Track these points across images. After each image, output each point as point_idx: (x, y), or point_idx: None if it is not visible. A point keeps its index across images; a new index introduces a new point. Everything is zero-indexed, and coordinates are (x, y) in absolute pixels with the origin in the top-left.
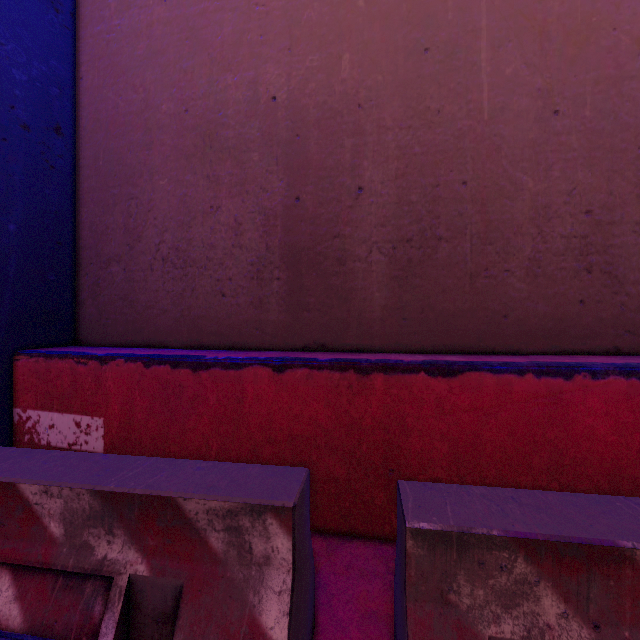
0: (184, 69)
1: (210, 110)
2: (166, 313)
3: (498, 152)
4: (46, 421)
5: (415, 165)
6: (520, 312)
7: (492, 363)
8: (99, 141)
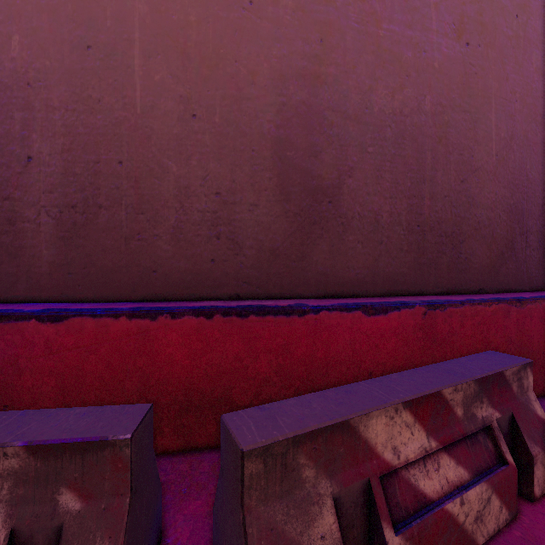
0: None
1: None
2: None
3: (149, 141)
4: None
5: (79, 143)
6: (167, 268)
7: (97, 309)
8: None
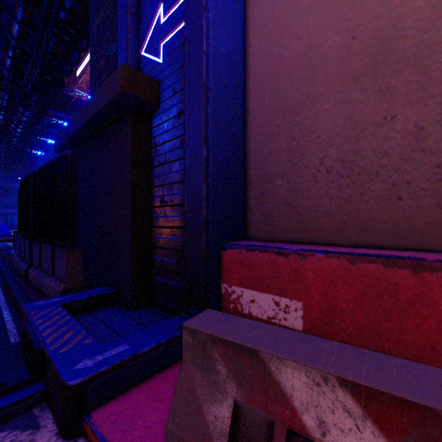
0: (351, 2)
1: (382, 29)
2: (330, 216)
3: None
4: (247, 296)
5: None
6: None
7: None
8: (265, 87)
